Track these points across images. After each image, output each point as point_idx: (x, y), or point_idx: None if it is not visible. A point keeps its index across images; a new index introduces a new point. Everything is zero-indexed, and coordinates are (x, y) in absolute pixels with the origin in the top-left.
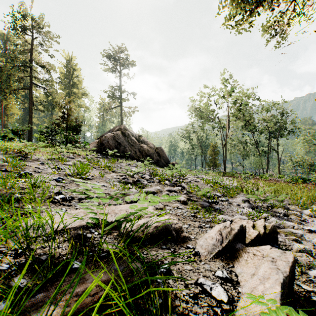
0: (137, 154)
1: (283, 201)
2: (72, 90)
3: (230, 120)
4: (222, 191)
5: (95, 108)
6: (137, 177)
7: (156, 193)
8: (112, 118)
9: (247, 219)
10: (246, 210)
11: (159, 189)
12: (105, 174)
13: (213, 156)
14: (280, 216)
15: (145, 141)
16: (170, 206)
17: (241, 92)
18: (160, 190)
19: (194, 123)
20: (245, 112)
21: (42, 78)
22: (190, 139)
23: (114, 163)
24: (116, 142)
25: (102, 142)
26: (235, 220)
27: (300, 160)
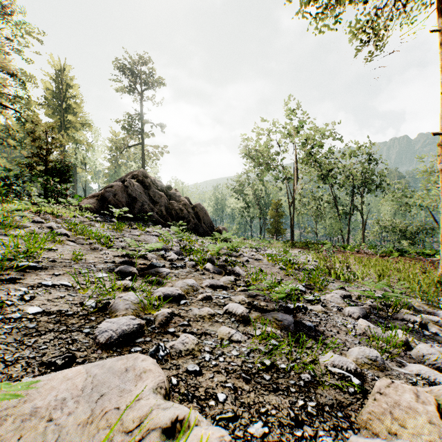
0: (163, 215)
1: (401, 293)
2: (66, 117)
3: (300, 168)
4: (304, 280)
5: (102, 147)
6: (152, 258)
7: (185, 298)
8: (129, 161)
9: (381, 357)
10: (363, 326)
11: (192, 286)
12: (89, 254)
13: (275, 218)
14: (416, 329)
15: (177, 196)
16: (213, 336)
17: (315, 128)
18: (193, 287)
19: (250, 171)
20: (319, 157)
21: (13, 95)
22: (244, 194)
23: (120, 230)
24: (128, 196)
25: (105, 196)
26: (378, 386)
27: (390, 224)
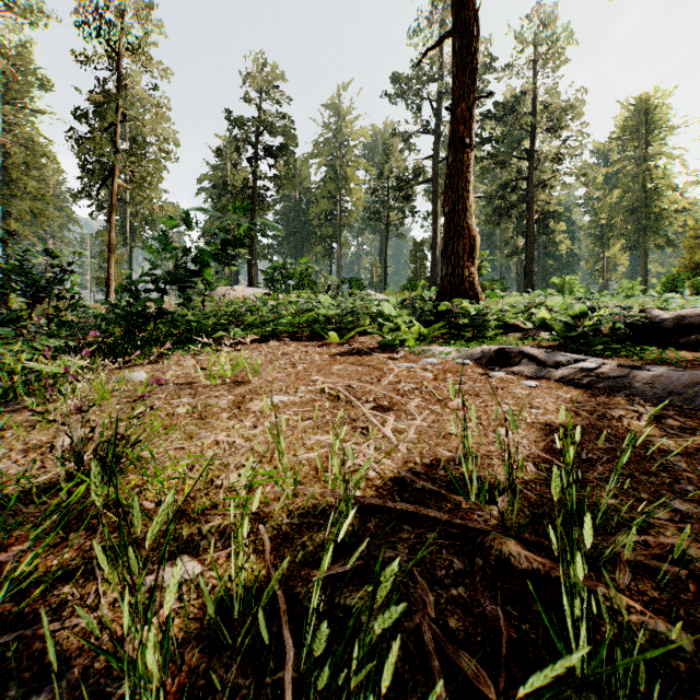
0: None
1: None
2: None
3: None
4: None
5: None
6: None
7: None
8: None
9: None
10: None
11: None
12: None
13: None
14: None
15: None
16: None
17: None
18: None
19: None
20: None
21: None
22: None
23: None
24: None
25: None
26: None
27: None
